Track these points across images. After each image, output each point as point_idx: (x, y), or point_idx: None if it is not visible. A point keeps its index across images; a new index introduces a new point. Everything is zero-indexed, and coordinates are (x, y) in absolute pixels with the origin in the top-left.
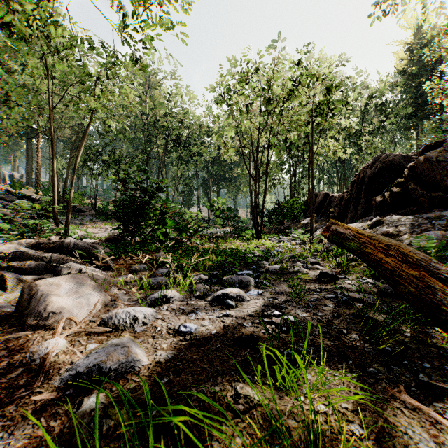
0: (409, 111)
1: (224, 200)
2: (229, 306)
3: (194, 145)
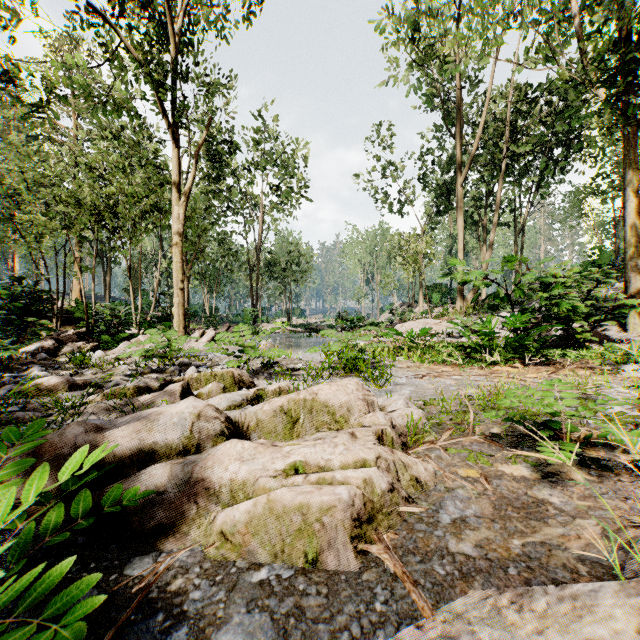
0: None
1: None
2: None
3: None
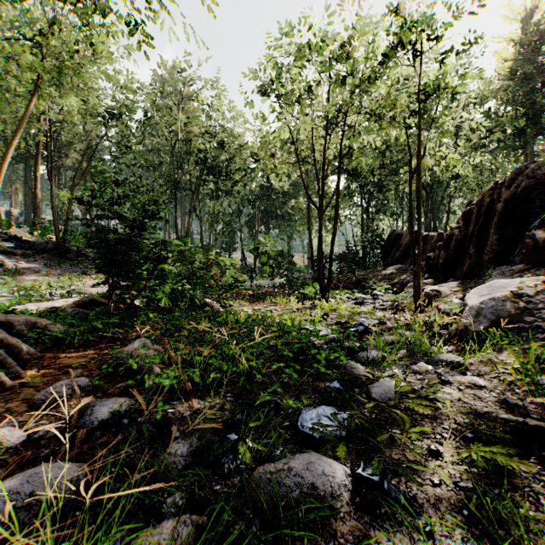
0: (520, 124)
1: (273, 241)
2: None
3: (237, 172)
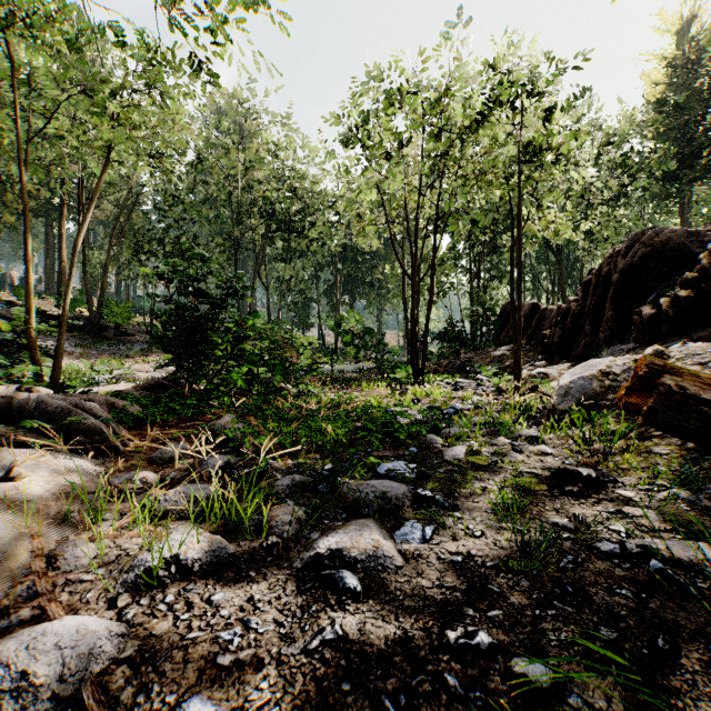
0: (670, 167)
1: (359, 316)
2: (345, 597)
3: (313, 227)
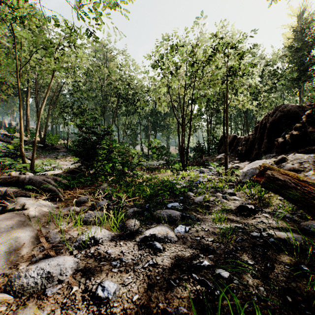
0: (294, 75)
1: (158, 141)
2: (156, 251)
3: (138, 101)
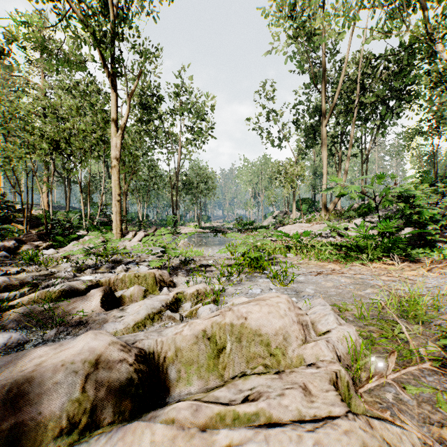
0: None
1: None
2: None
3: None
